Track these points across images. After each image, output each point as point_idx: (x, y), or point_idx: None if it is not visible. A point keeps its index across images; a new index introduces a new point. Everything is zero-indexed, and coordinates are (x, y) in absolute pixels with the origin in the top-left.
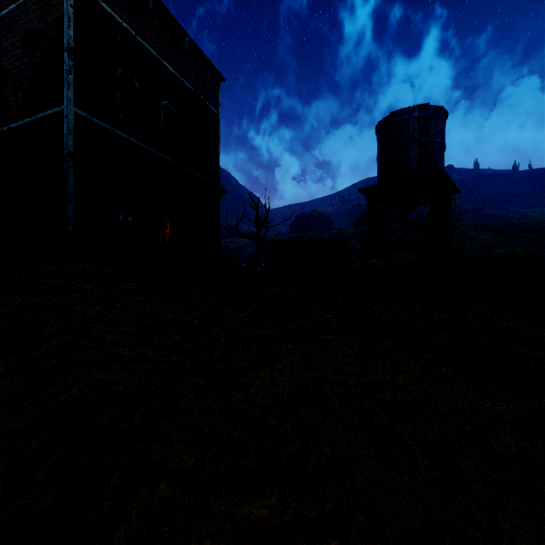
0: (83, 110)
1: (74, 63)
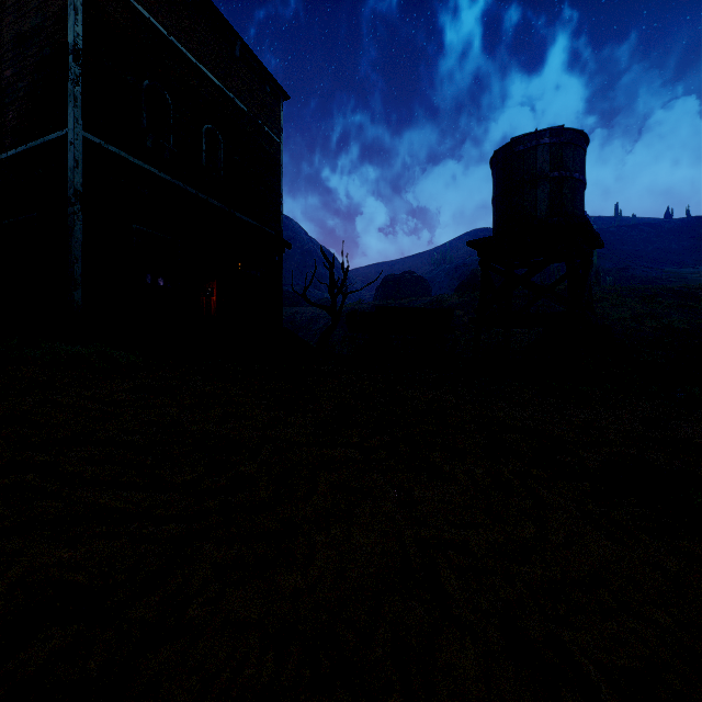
0: (96, 134)
1: (83, 71)
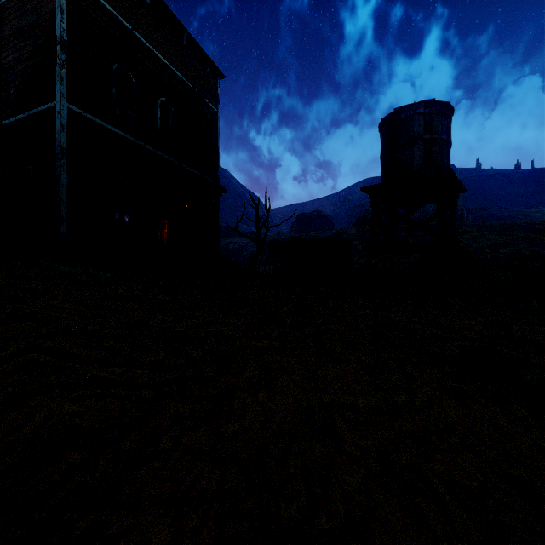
0: (77, 106)
1: (67, 57)
